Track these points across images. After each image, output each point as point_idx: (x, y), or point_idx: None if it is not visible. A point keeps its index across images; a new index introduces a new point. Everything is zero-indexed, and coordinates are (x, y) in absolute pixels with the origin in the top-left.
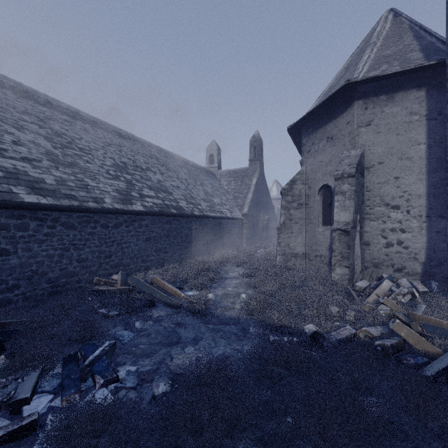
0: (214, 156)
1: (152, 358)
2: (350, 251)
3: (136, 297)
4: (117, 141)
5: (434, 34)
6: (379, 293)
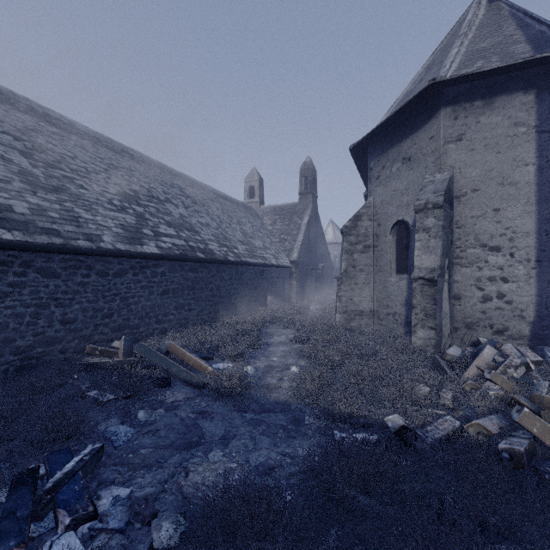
0: (255, 188)
1: (157, 471)
2: (437, 307)
3: (144, 372)
4: (127, 164)
5: (544, 21)
6: (481, 365)
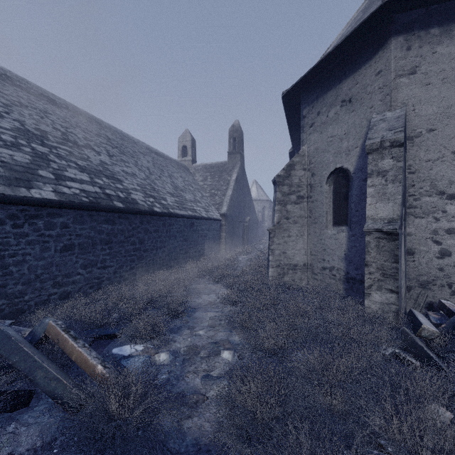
0: (188, 148)
1: None
2: (398, 266)
3: None
4: (43, 106)
5: None
6: None
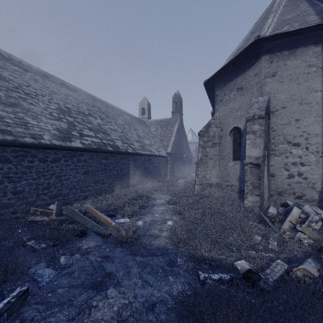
0: (145, 109)
1: (67, 308)
2: (261, 182)
3: (68, 227)
4: (64, 92)
5: None
6: (292, 220)
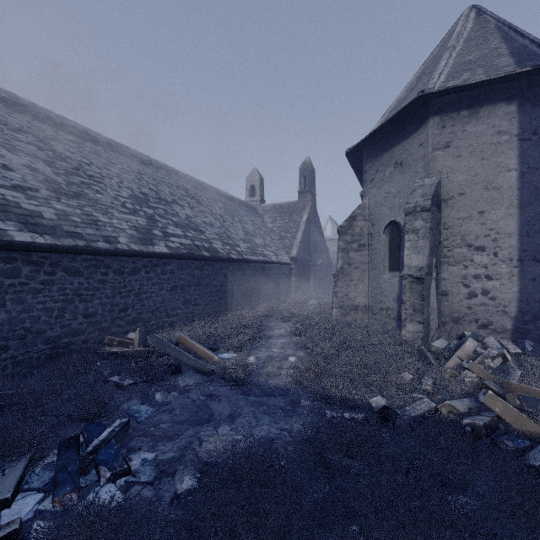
0: (256, 187)
1: (175, 441)
2: (424, 303)
3: (158, 361)
4: (137, 168)
5: (527, 35)
6: (462, 356)
